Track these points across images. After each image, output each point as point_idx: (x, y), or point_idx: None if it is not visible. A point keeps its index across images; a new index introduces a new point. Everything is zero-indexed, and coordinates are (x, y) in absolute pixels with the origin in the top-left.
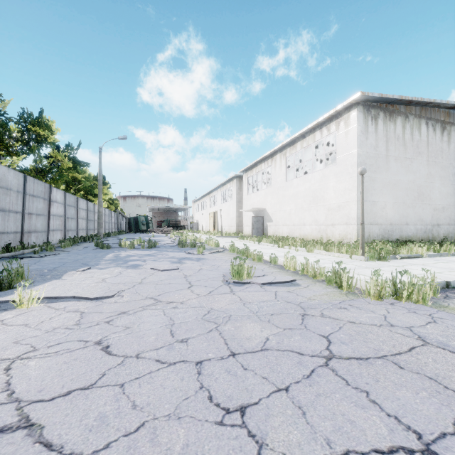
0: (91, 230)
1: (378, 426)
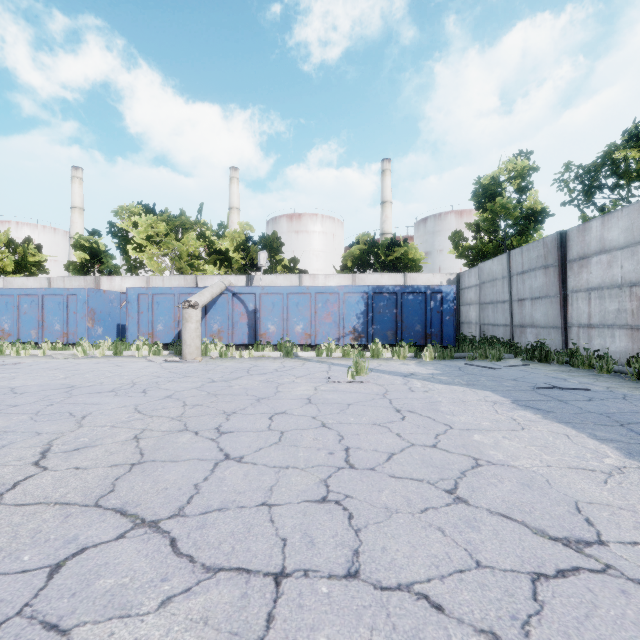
0: None
1: (234, 469)
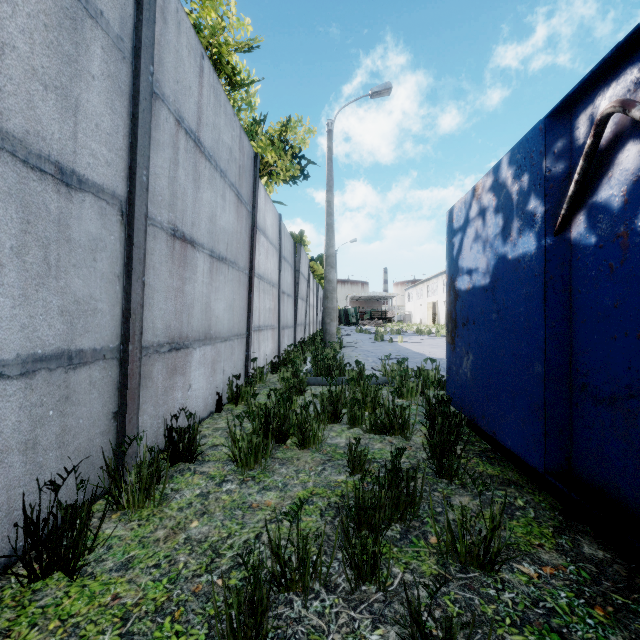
0: None
1: None
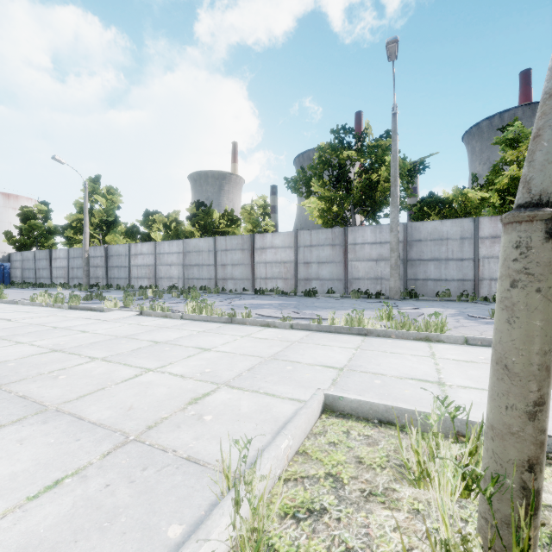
0: (446, 282)
1: None
